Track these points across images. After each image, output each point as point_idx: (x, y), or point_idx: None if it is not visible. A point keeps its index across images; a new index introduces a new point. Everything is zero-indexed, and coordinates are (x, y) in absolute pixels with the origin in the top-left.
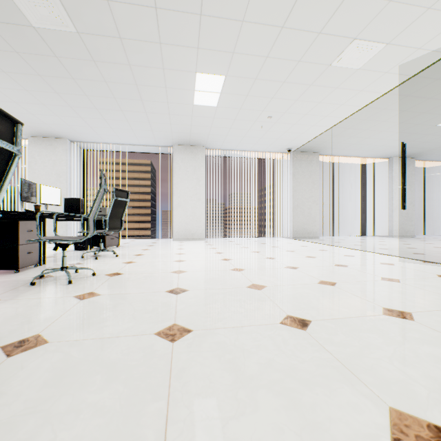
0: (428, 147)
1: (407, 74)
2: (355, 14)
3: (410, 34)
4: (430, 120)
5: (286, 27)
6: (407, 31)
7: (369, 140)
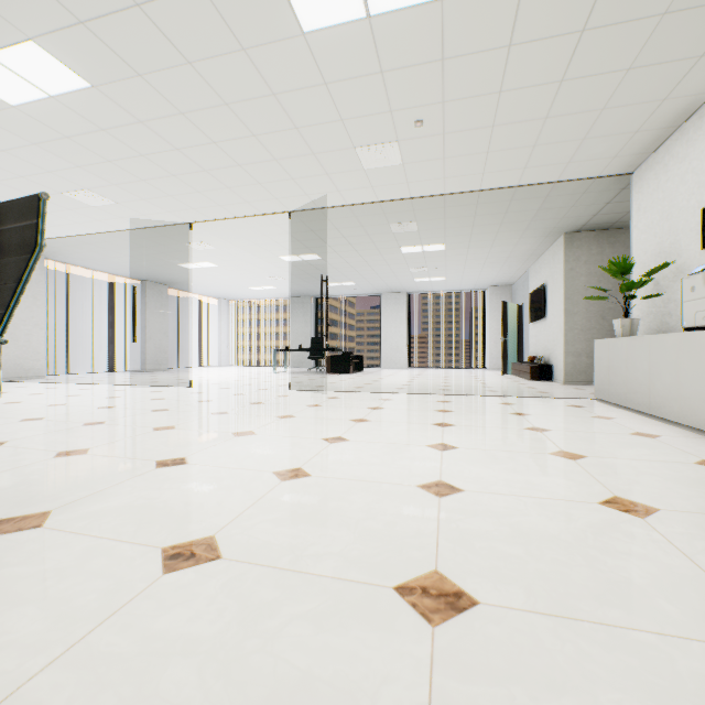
0: (178, 279)
1: (141, 225)
2: (87, 178)
3: (135, 206)
4: (171, 259)
5: (10, 153)
6: (133, 203)
7: (117, 260)
